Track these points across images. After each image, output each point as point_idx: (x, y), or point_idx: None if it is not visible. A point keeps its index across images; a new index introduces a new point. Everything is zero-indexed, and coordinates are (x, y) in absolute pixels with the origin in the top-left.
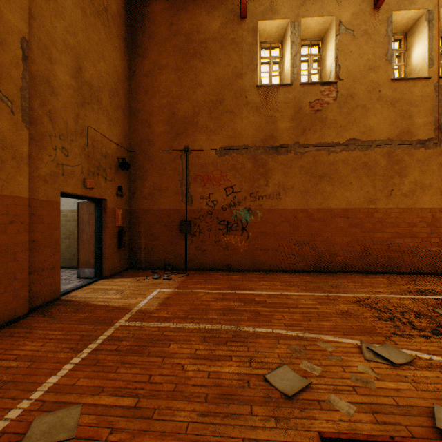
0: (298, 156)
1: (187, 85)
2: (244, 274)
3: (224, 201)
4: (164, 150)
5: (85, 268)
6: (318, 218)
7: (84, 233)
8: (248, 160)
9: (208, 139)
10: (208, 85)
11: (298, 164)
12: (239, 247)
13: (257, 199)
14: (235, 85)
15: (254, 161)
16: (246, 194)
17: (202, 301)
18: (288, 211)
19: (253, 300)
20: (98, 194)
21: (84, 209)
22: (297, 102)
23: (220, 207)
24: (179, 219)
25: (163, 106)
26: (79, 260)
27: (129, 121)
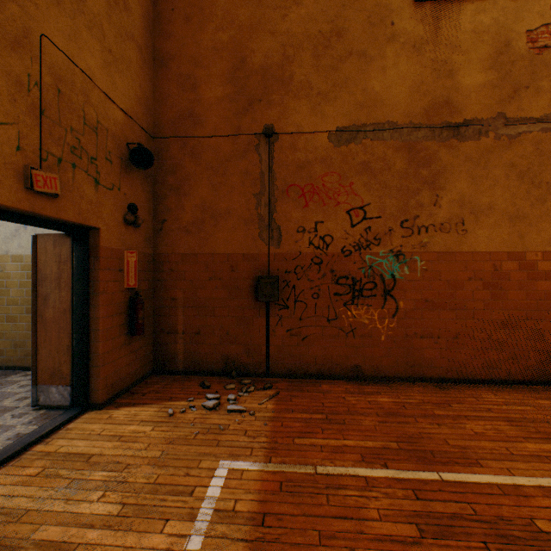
0: (501, 143)
1: (270, 3)
2: (395, 390)
3: (347, 236)
4: (222, 134)
5: (51, 385)
6: (545, 272)
7: (48, 306)
8: (397, 153)
9: (314, 112)
10: (314, 1)
11: (501, 160)
12: (379, 331)
13: (415, 233)
14: (370, 0)
15: (409, 155)
16: (393, 222)
17: (379, 544)
18: (481, 257)
19: (544, 538)
20: (74, 213)
21: (48, 251)
22: (500, 31)
23: (338, 249)
24: (254, 273)
25: (221, 45)
26: (35, 366)
27: (153, 77)
